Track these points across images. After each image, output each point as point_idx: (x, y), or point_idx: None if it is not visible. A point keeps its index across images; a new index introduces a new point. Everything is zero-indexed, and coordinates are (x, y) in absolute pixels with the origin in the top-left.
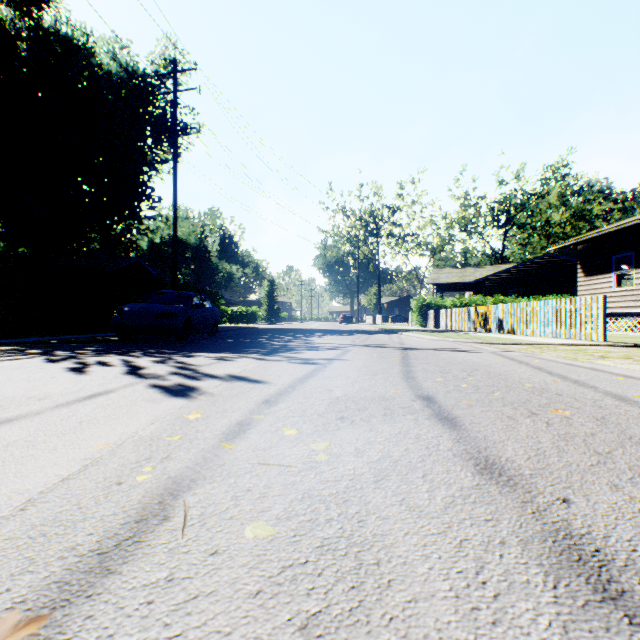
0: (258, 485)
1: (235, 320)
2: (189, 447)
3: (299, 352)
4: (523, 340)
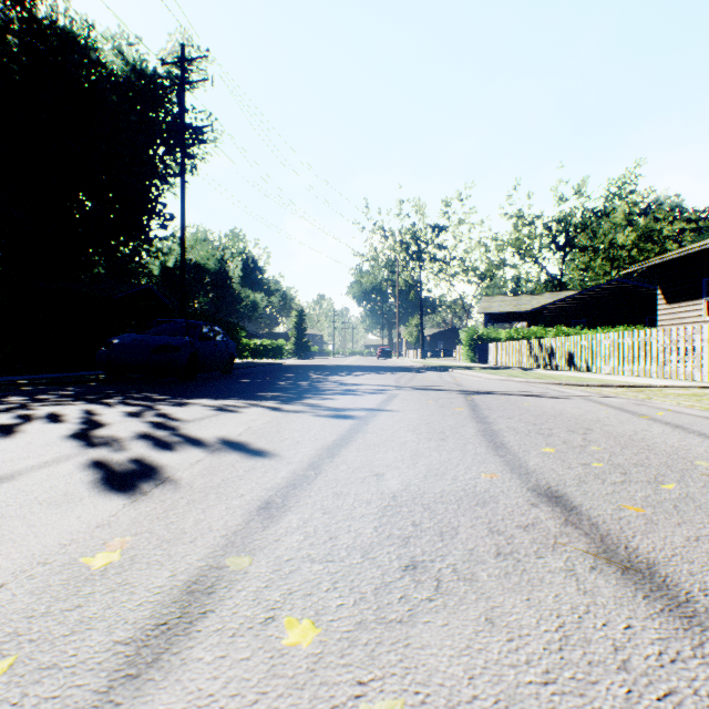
0: None
1: (259, 355)
2: None
3: (329, 398)
4: (611, 380)
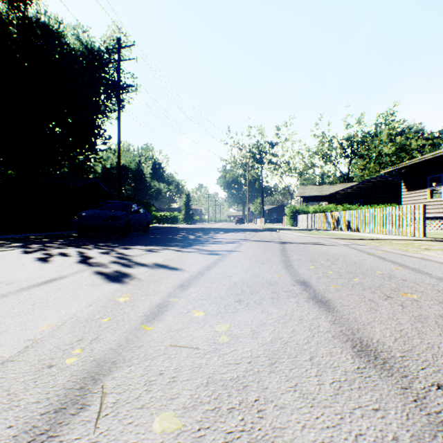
0: (169, 368)
1: (162, 221)
2: (115, 328)
3: (206, 245)
4: (366, 236)
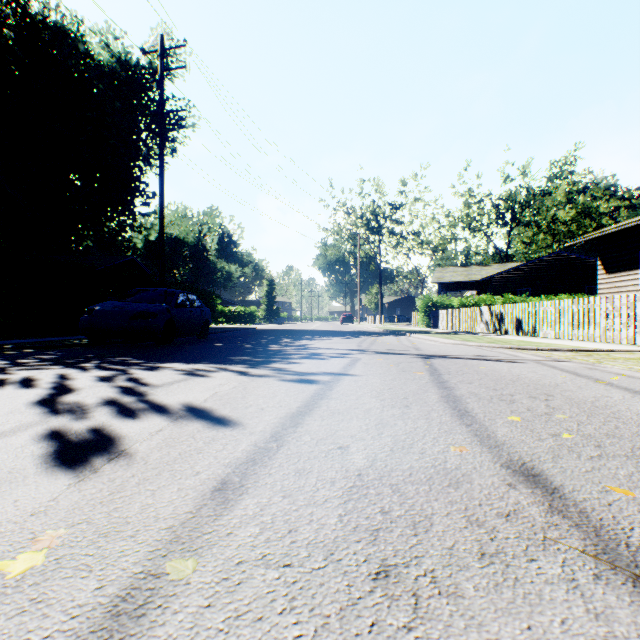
0: None
1: (233, 320)
2: None
3: (296, 362)
4: (559, 345)
